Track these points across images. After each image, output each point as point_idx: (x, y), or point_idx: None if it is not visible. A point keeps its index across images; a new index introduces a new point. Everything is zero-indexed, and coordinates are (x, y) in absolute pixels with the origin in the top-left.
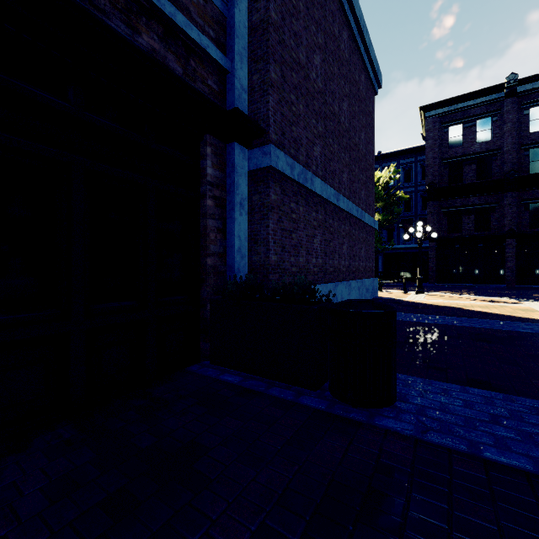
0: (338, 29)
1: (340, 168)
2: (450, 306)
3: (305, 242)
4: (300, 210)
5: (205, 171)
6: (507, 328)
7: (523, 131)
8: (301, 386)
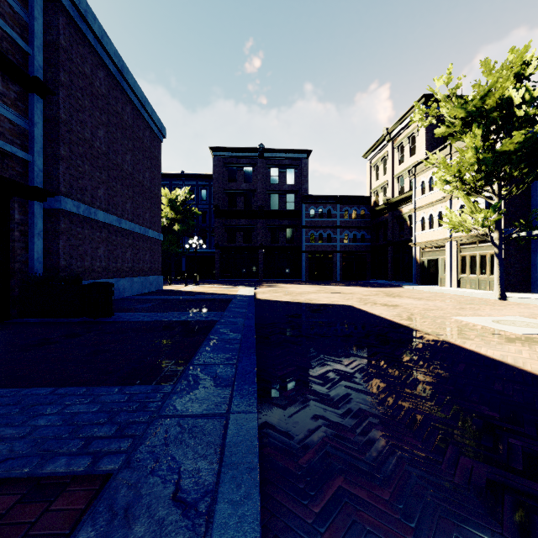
0: (122, 107)
1: (124, 200)
2: (200, 291)
3: (90, 252)
4: (86, 232)
5: (14, 216)
6: (204, 298)
7: (268, 182)
8: (73, 317)
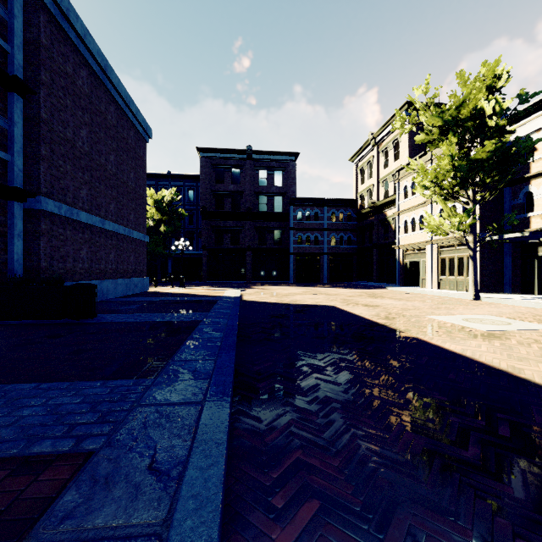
0: (105, 106)
1: (107, 201)
2: (186, 293)
3: (72, 253)
4: (67, 233)
5: None
6: (190, 299)
7: (256, 184)
8: (55, 319)
